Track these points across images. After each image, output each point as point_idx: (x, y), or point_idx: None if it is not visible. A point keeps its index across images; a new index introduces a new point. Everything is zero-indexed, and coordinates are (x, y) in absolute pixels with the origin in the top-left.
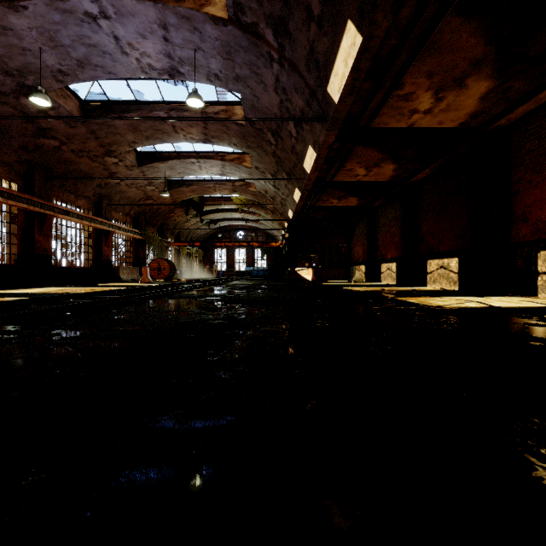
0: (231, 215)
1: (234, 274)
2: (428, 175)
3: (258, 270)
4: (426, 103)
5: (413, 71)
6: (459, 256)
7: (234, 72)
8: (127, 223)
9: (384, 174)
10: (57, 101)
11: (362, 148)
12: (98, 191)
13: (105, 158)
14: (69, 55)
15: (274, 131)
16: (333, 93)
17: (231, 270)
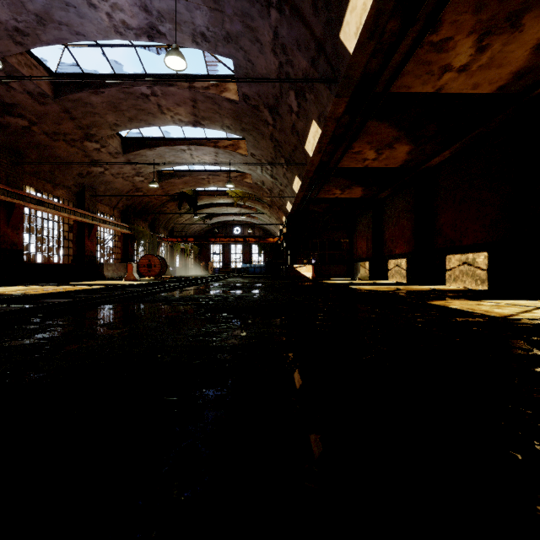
0: (227, 210)
1: (230, 271)
2: (447, 158)
3: (255, 267)
4: (464, 56)
5: (457, 0)
6: (489, 250)
7: (223, 29)
8: (114, 216)
9: (396, 158)
10: (20, 71)
11: (375, 122)
12: (80, 181)
13: (84, 142)
14: (25, 8)
15: (271, 107)
16: (347, 39)
17: (227, 267)
